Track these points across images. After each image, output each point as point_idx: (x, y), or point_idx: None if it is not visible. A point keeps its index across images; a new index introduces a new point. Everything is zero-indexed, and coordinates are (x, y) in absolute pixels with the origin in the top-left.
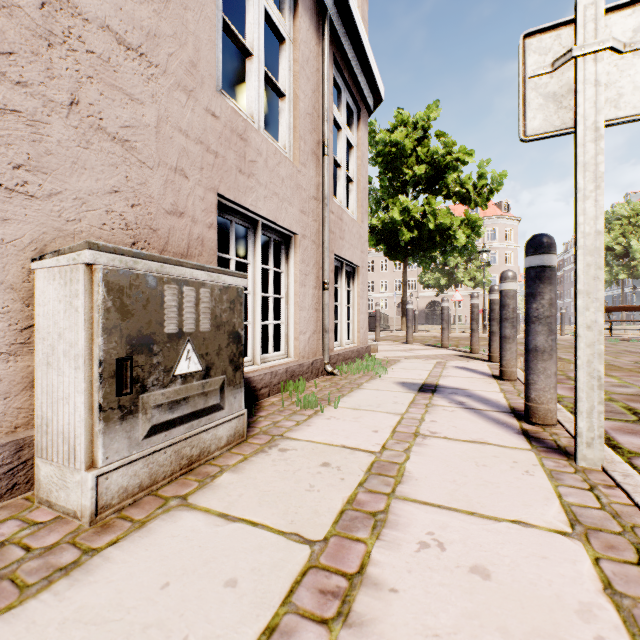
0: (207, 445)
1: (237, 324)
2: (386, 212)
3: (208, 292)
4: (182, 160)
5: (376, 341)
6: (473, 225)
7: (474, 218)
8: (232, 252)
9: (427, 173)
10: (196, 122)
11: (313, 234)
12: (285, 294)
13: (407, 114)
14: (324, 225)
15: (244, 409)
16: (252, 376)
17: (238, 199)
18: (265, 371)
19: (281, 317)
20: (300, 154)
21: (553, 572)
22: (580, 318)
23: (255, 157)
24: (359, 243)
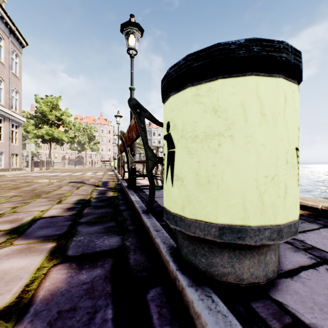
0: None
1: None
2: (41, 128)
3: None
4: None
5: None
6: (71, 136)
7: (71, 134)
8: None
9: (56, 119)
10: None
11: (7, 151)
12: (2, 159)
13: (50, 97)
14: (10, 149)
15: None
16: None
17: None
18: (0, 169)
19: (2, 162)
20: (5, 141)
21: (20, 172)
22: (30, 163)
23: None
24: (19, 149)
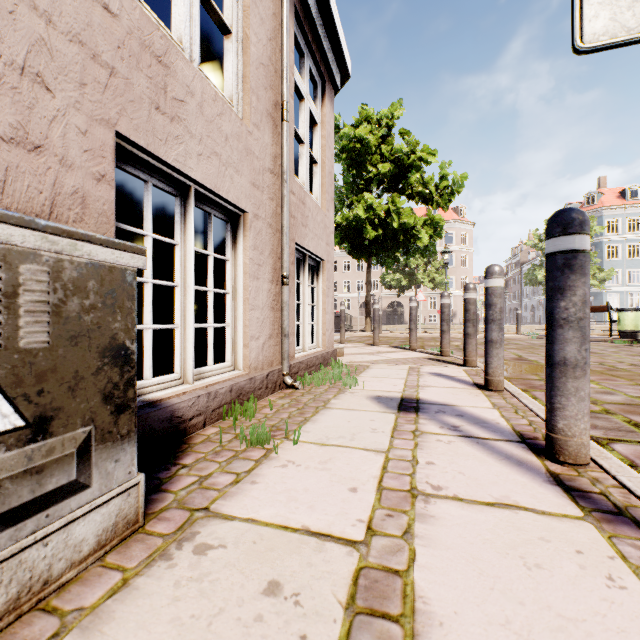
0: (41, 569)
1: (122, 332)
2: (350, 209)
3: (44, 272)
4: (38, 58)
5: (341, 343)
6: (436, 226)
7: (437, 219)
8: (147, 226)
9: (391, 171)
10: (70, 6)
11: (269, 215)
12: (231, 289)
13: (371, 111)
14: (283, 206)
15: (139, 474)
16: (177, 402)
17: (154, 148)
18: (199, 392)
19: (226, 318)
20: (251, 111)
21: None
22: None
23: (183, 95)
24: (324, 234)
